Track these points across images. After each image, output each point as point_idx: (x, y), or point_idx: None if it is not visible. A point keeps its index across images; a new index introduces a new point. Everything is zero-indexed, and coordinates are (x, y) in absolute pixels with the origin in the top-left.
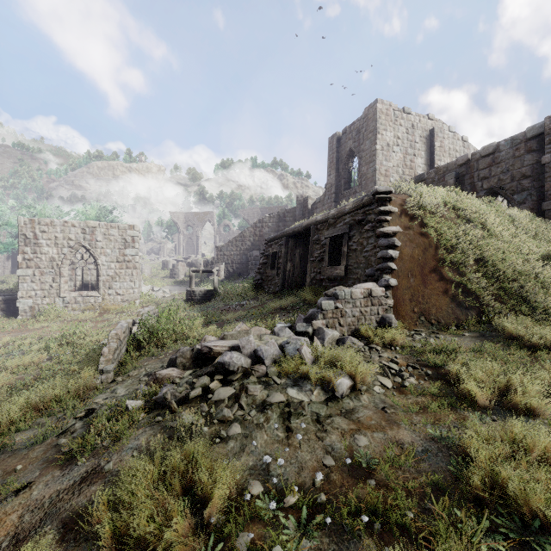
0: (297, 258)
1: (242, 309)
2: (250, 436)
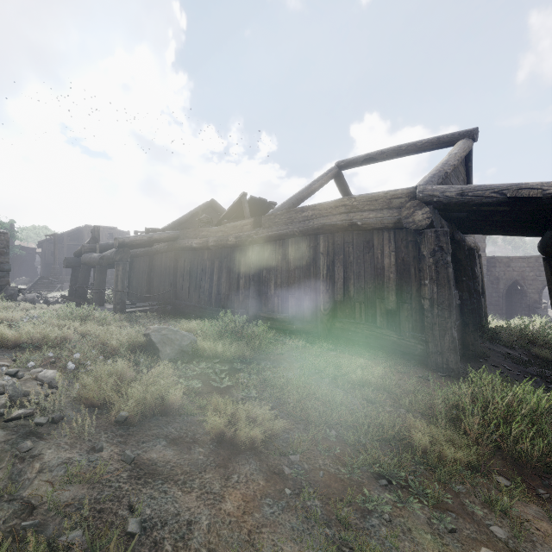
0: None
1: None
2: (26, 391)
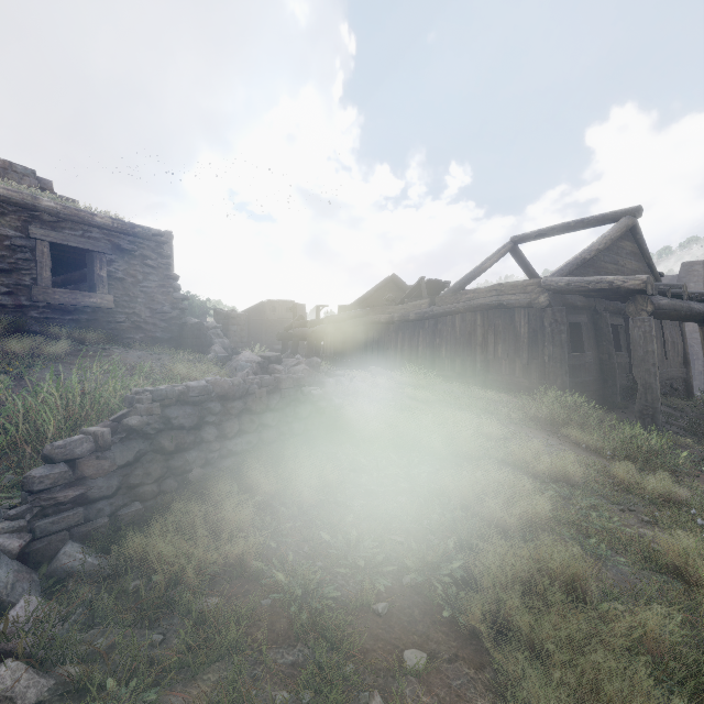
0: None
1: None
2: None
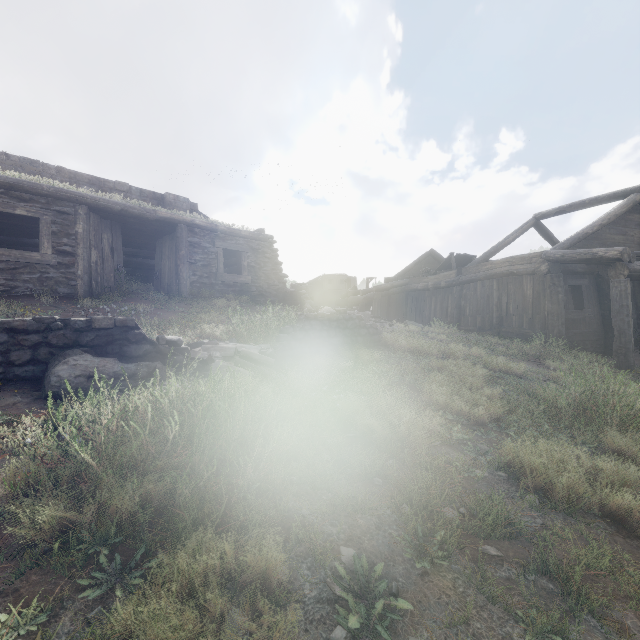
0: (107, 247)
1: (151, 316)
2: None
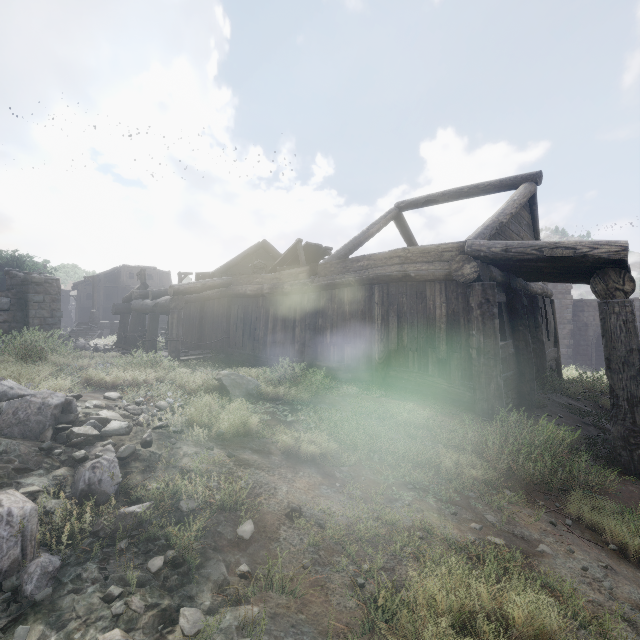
0: None
1: None
2: None
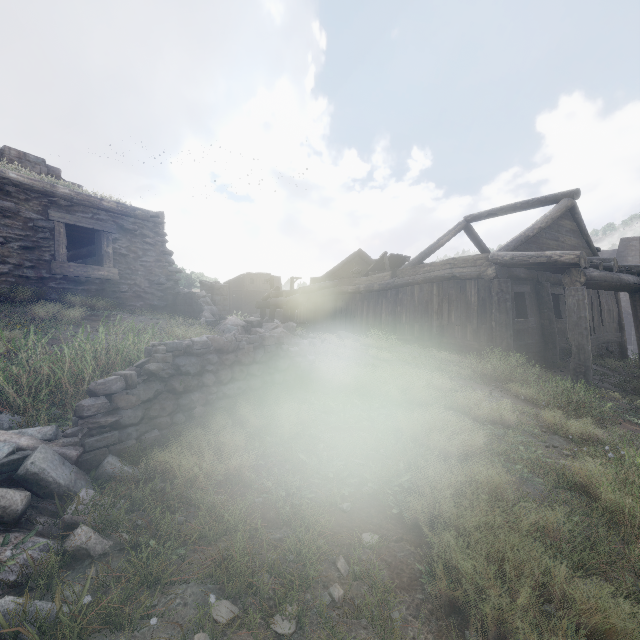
0: None
1: None
2: None
